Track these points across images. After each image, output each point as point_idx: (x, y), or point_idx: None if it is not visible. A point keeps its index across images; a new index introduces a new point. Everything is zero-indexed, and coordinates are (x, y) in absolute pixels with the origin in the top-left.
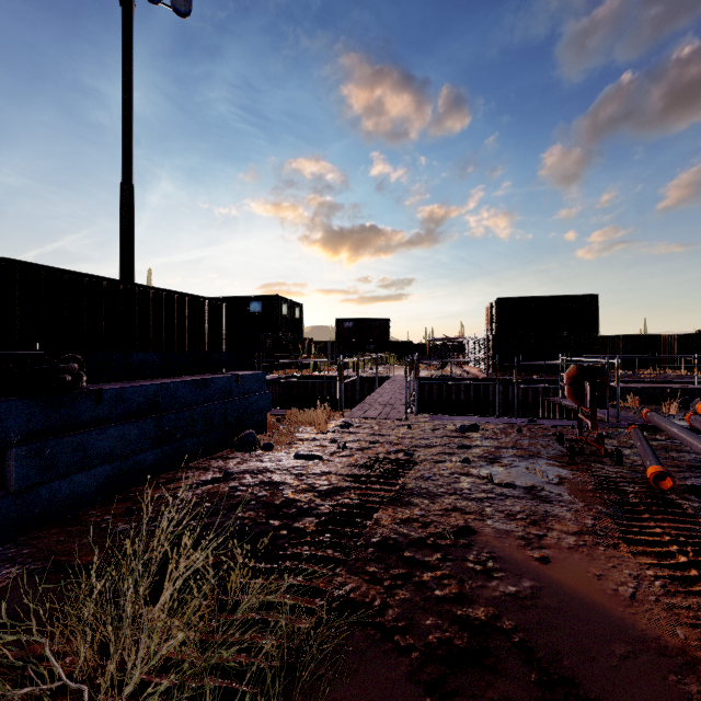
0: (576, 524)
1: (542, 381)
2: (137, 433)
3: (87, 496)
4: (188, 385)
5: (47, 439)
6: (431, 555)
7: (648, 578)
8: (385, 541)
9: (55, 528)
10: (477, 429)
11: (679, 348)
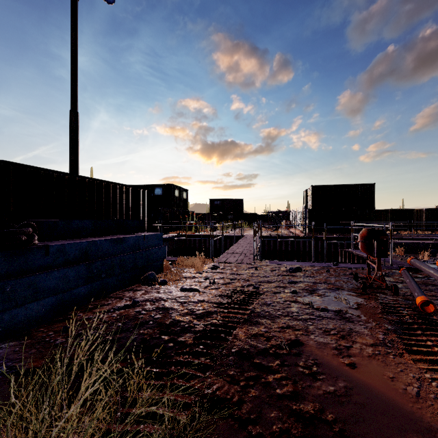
0: (372, 338)
1: (340, 238)
2: (74, 274)
3: (37, 318)
4: (110, 242)
5: (8, 280)
6: (273, 362)
7: (427, 380)
8: (240, 351)
9: (13, 341)
10: (300, 270)
11: (426, 217)
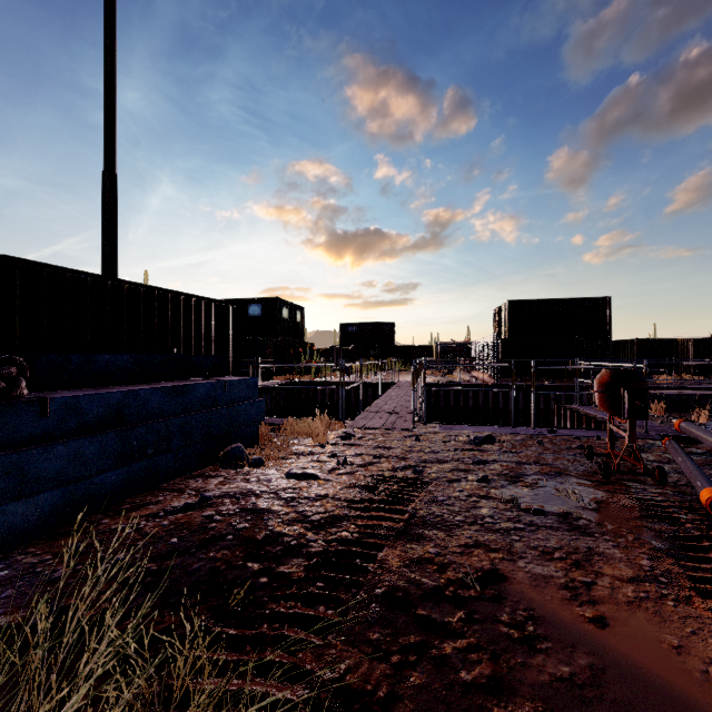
0: (630, 566)
1: (554, 387)
2: (95, 450)
3: (25, 530)
4: (163, 392)
5: None
6: (451, 614)
7: None
8: (392, 593)
9: None
10: (493, 441)
11: (695, 353)
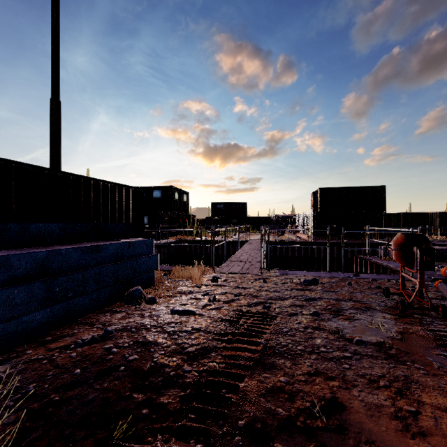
0: (443, 394)
1: (350, 244)
2: (23, 296)
3: None
4: (81, 250)
5: None
6: None
7: None
8: (252, 424)
9: None
10: (317, 283)
11: (440, 222)
